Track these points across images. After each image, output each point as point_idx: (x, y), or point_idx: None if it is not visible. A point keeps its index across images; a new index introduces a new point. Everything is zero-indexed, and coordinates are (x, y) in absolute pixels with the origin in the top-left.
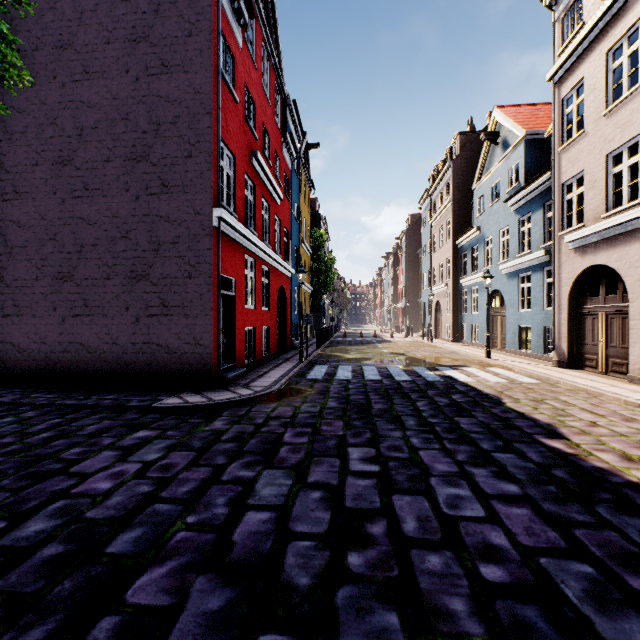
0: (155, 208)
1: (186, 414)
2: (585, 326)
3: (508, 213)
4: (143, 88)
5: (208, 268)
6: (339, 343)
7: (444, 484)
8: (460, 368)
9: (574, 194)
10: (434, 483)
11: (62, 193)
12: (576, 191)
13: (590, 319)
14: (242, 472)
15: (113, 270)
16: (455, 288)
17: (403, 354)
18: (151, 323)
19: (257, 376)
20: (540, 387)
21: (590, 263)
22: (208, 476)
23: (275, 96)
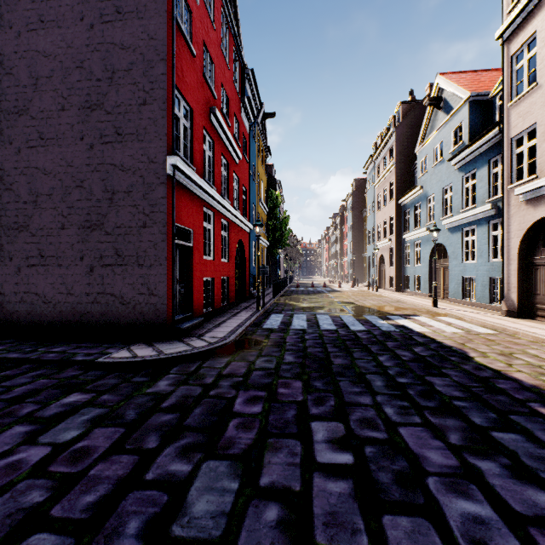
0: (109, 157)
1: (131, 371)
2: (537, 276)
3: (451, 171)
4: (97, 36)
5: (162, 217)
6: (293, 292)
7: (449, 492)
8: (411, 317)
9: (525, 147)
10: (434, 489)
11: (18, 143)
12: (527, 144)
13: (542, 269)
14: (174, 464)
15: (68, 220)
16: (398, 243)
17: (353, 303)
18: (105, 273)
19: (214, 326)
20: (500, 338)
21: (544, 214)
22: (128, 472)
23: (234, 62)
